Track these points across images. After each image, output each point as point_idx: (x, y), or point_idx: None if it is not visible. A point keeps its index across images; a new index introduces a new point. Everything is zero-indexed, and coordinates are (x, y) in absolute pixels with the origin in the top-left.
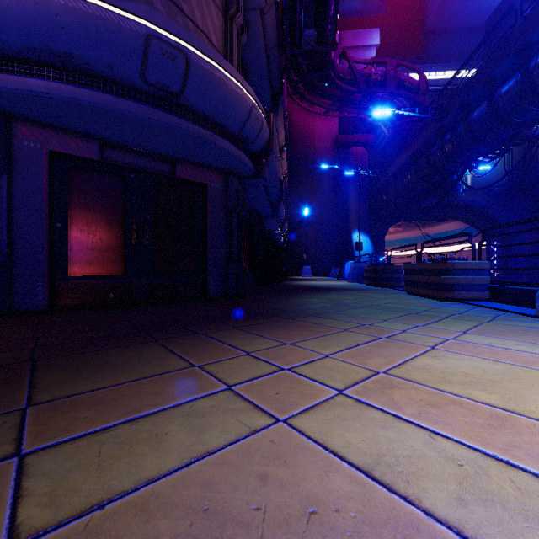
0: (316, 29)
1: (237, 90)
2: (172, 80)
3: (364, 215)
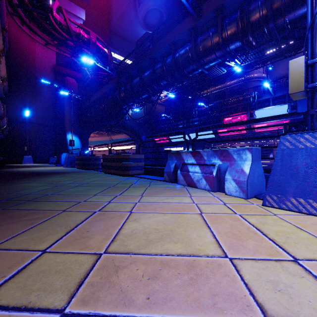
0: None
1: None
2: None
3: (75, 123)
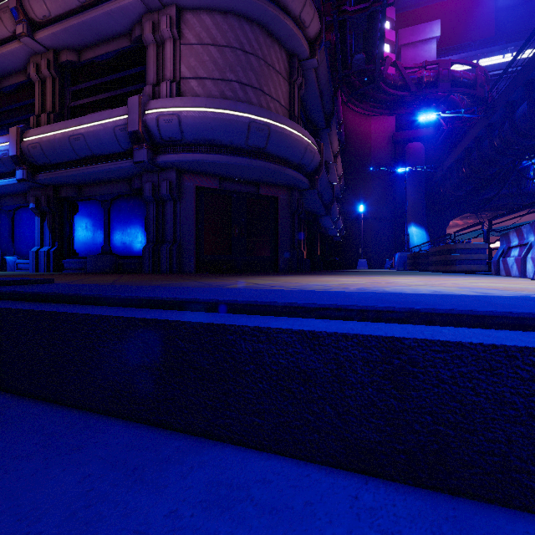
0: (365, 52)
1: (298, 138)
2: (261, 142)
3: (420, 209)
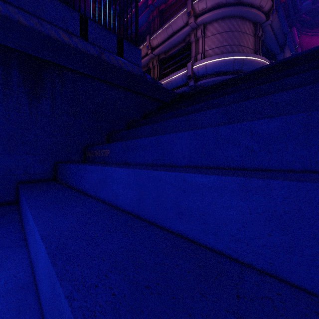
0: None
1: (258, 61)
2: (239, 67)
3: None
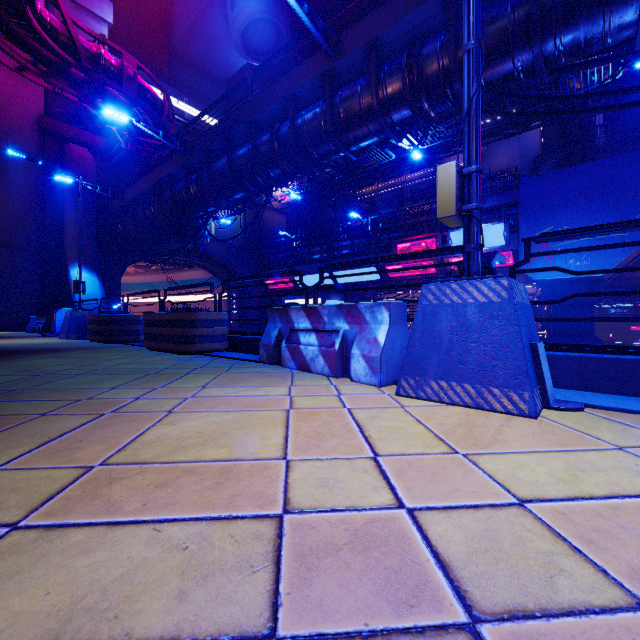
0: None
1: None
2: None
3: (90, 244)
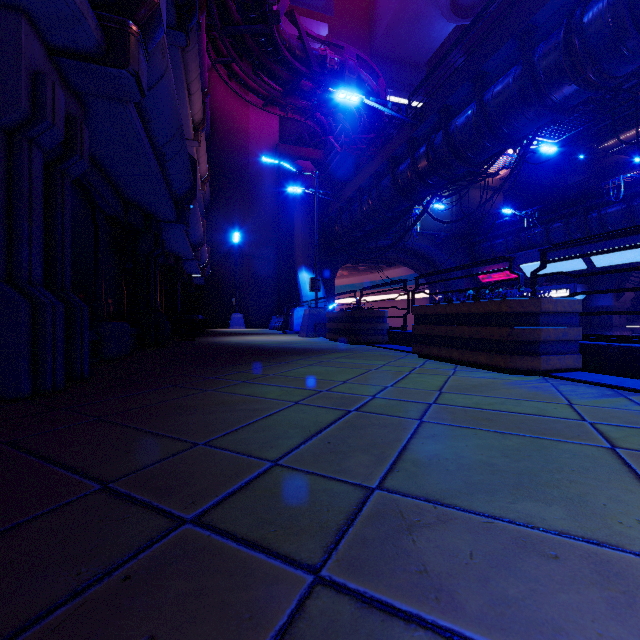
0: None
1: None
2: None
3: (312, 249)
